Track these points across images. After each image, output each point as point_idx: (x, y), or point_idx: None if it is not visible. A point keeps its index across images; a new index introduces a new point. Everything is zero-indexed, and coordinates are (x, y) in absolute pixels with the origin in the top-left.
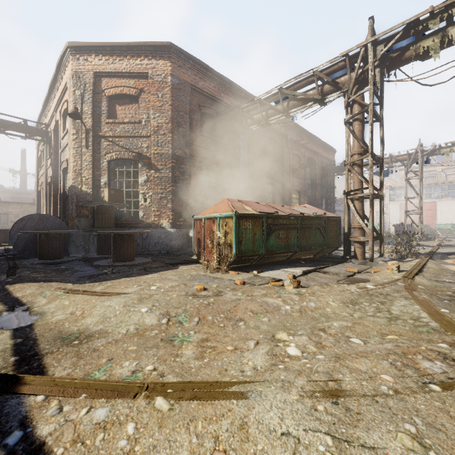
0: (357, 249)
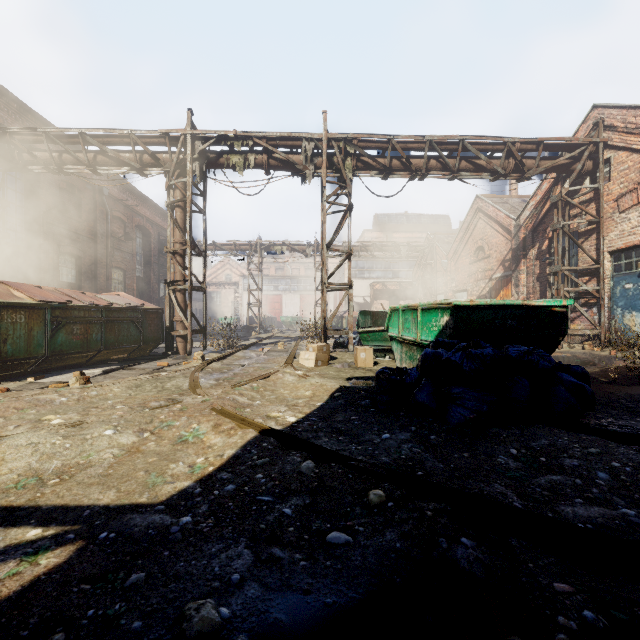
0: (179, 344)
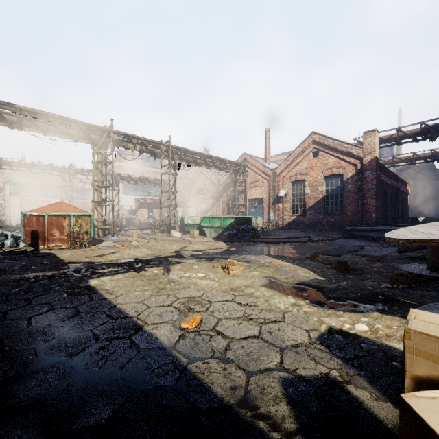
0: (101, 233)
